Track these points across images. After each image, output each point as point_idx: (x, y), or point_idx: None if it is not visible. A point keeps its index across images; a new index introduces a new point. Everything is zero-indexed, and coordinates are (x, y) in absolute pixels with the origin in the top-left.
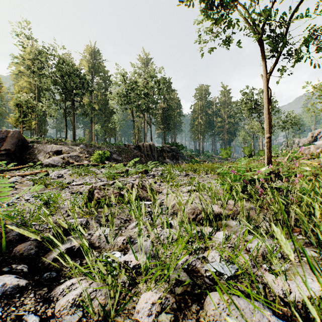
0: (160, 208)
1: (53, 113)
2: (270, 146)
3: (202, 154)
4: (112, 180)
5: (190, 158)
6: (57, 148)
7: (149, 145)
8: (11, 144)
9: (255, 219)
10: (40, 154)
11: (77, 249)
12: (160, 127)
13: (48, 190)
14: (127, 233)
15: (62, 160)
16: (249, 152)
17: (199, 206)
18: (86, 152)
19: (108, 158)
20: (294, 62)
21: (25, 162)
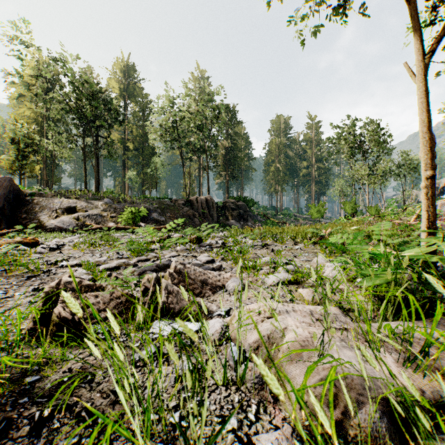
0: (221, 362)
1: (66, 153)
2: (433, 194)
3: (281, 212)
4: (136, 256)
5: (265, 218)
6: (68, 204)
7: (205, 199)
8: None
9: None
10: (43, 212)
11: None
12: (222, 174)
13: (0, 280)
14: None
15: (76, 221)
16: (352, 210)
17: None
18: (113, 209)
19: (146, 218)
20: None
21: (20, 224)
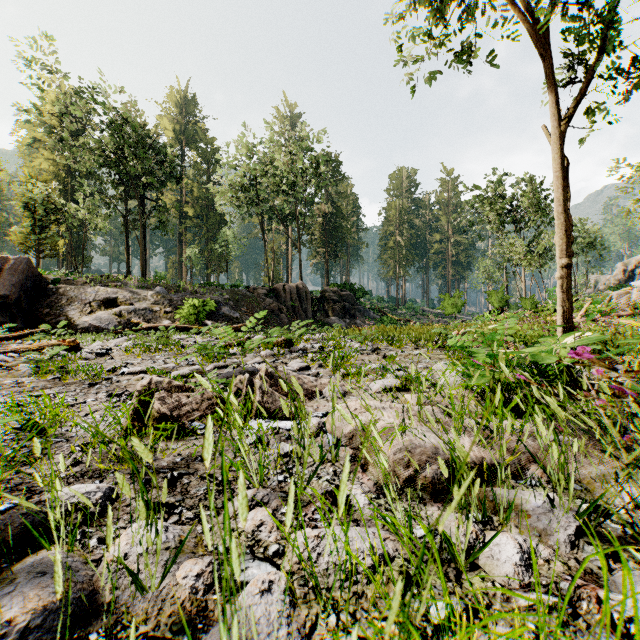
0: (318, 443)
1: (100, 223)
2: (570, 286)
3: (403, 306)
4: (212, 362)
5: (380, 314)
6: (107, 294)
7: (295, 287)
8: (11, 286)
9: (577, 478)
10: (72, 305)
11: (22, 631)
12: (319, 252)
13: (59, 387)
14: (218, 534)
15: (117, 318)
16: (500, 302)
17: (444, 467)
18: (168, 301)
19: (213, 314)
20: (631, 88)
21: (40, 322)
